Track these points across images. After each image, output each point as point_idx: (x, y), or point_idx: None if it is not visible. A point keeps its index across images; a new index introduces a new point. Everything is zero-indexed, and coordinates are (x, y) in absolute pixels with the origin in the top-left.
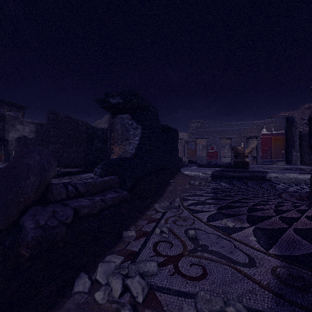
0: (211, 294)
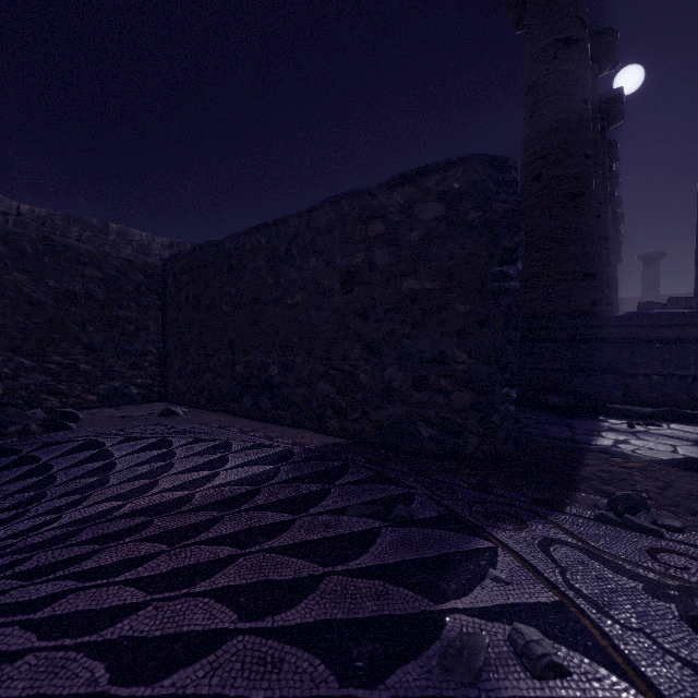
0: (639, 535)
